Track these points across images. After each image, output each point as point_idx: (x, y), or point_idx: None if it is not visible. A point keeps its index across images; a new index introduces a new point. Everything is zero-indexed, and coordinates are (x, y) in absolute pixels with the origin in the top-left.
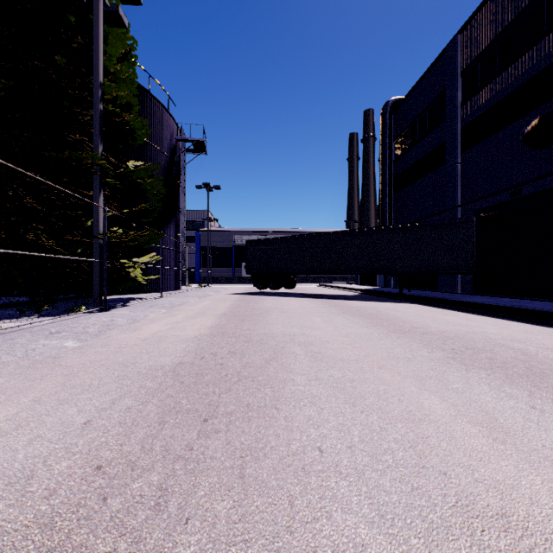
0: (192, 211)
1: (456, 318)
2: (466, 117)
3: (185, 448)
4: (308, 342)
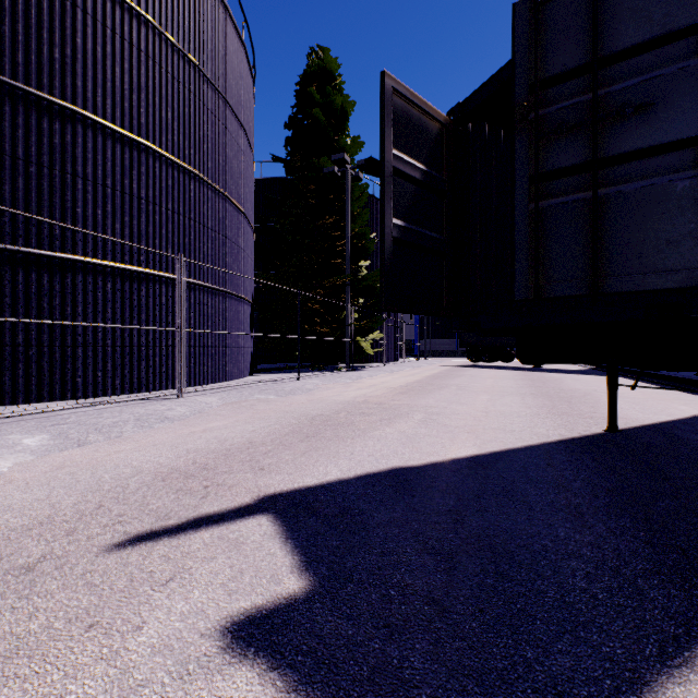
0: None
1: None
2: None
3: (397, 395)
4: (463, 386)
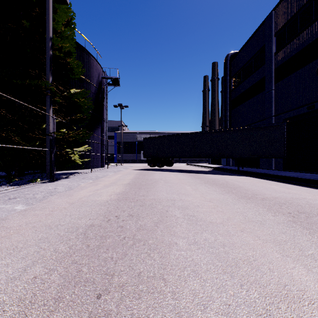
0: (112, 121)
1: (279, 187)
2: (278, 61)
3: None
4: (184, 206)
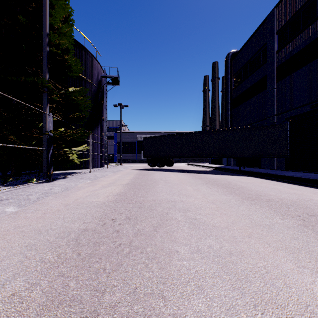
0: (112, 121)
1: (284, 187)
2: (280, 59)
3: None
4: (185, 208)
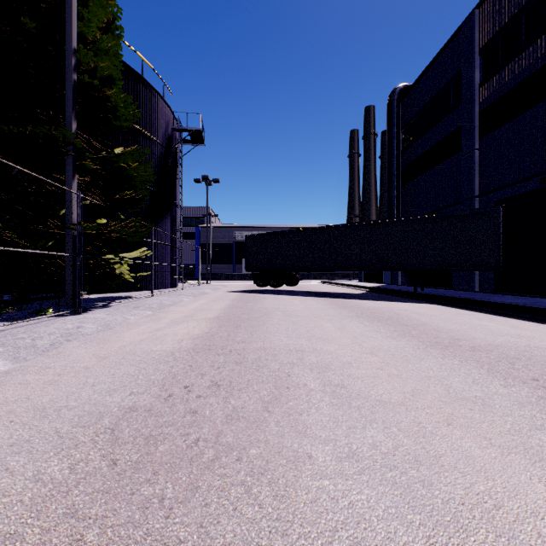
0: (192, 207)
1: (497, 324)
2: (485, 98)
3: None
4: (322, 364)
